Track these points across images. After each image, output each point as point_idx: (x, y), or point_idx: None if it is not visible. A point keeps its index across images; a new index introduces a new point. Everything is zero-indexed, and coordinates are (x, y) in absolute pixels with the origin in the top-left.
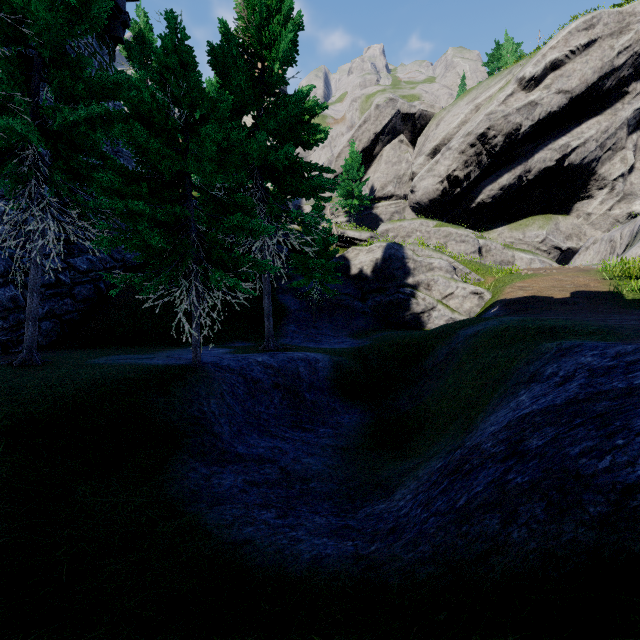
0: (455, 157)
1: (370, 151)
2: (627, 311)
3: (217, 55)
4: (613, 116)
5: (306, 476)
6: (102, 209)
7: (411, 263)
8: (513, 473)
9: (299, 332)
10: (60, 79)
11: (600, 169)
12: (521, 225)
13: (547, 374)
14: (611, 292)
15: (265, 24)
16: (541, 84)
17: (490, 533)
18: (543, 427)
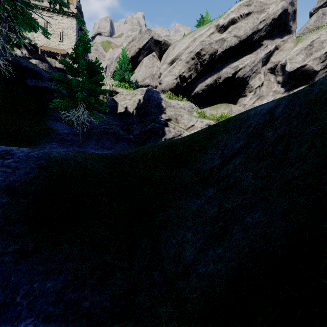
0: (184, 65)
1: (136, 59)
2: None
3: None
4: (256, 55)
5: None
6: None
7: (164, 103)
8: None
9: (59, 148)
10: None
11: (250, 82)
12: (215, 107)
13: None
14: None
15: None
16: (227, 30)
17: None
18: None
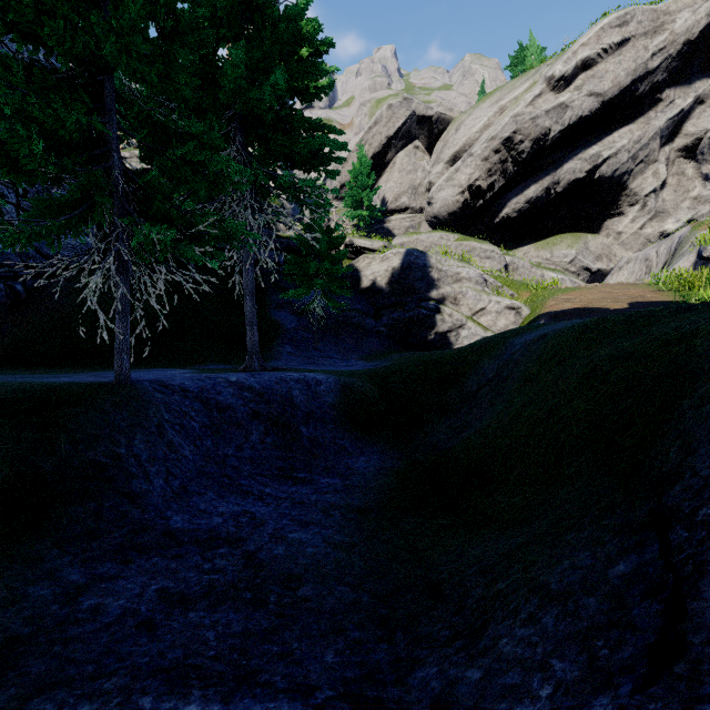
0: (477, 164)
1: (382, 157)
2: None
3: None
4: (646, 125)
5: (293, 570)
6: None
7: (434, 273)
8: None
9: (296, 354)
10: None
11: (632, 183)
12: (548, 244)
13: None
14: (676, 302)
15: None
16: (571, 85)
17: None
18: None
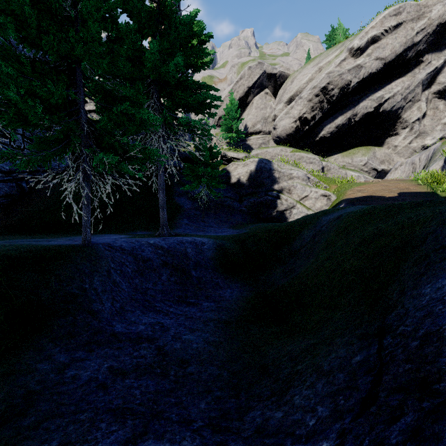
0: (305, 104)
1: (244, 100)
2: None
3: None
4: (413, 77)
5: (185, 357)
6: None
7: (276, 173)
8: None
9: (190, 224)
10: None
11: (403, 115)
12: (350, 153)
13: None
14: (428, 192)
15: None
16: (364, 53)
17: None
18: None
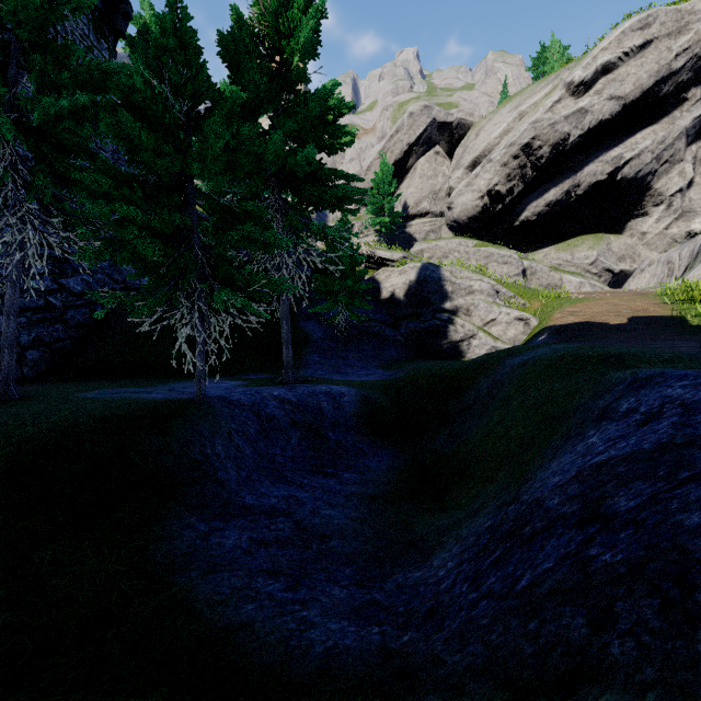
0: (497, 170)
1: (403, 164)
2: (694, 338)
3: (227, 44)
4: (670, 125)
5: (326, 532)
6: (92, 219)
7: (449, 286)
8: (597, 546)
9: (323, 363)
10: (41, 66)
11: (656, 183)
12: (569, 245)
13: (623, 410)
14: (673, 317)
15: (283, 10)
16: (591, 89)
17: (574, 640)
18: (631, 481)
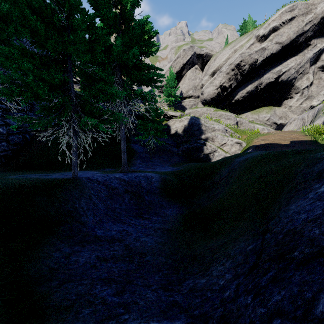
0: (224, 76)
1: (180, 73)
2: None
3: None
4: (303, 56)
5: (143, 251)
6: (16, 81)
7: (203, 127)
8: None
9: (142, 164)
10: None
11: (296, 83)
12: (257, 111)
13: None
14: (312, 141)
15: None
16: (267, 39)
17: None
18: None
